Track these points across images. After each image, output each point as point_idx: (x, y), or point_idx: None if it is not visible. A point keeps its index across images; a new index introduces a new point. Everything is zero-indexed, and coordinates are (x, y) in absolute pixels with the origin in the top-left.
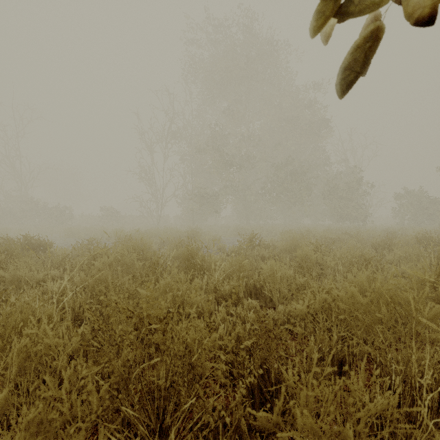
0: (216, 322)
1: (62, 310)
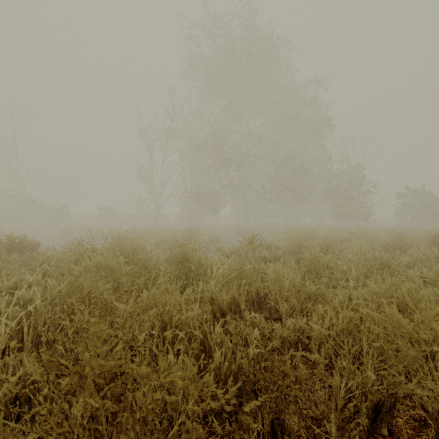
0: (212, 345)
1: (21, 329)
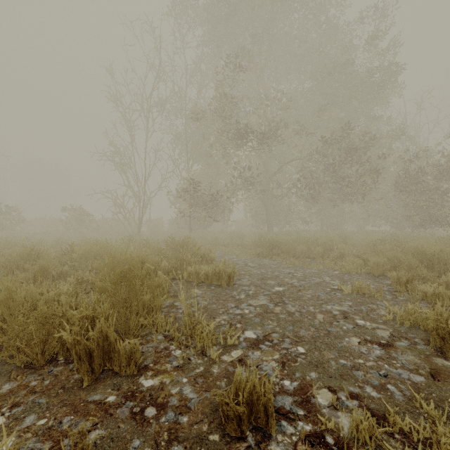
0: None
1: None
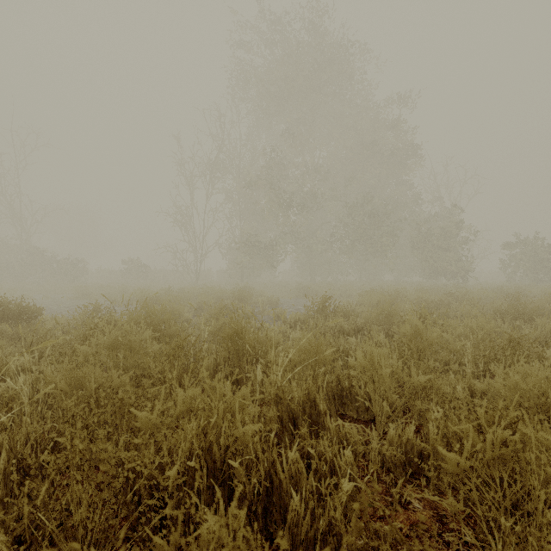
0: (283, 479)
1: None
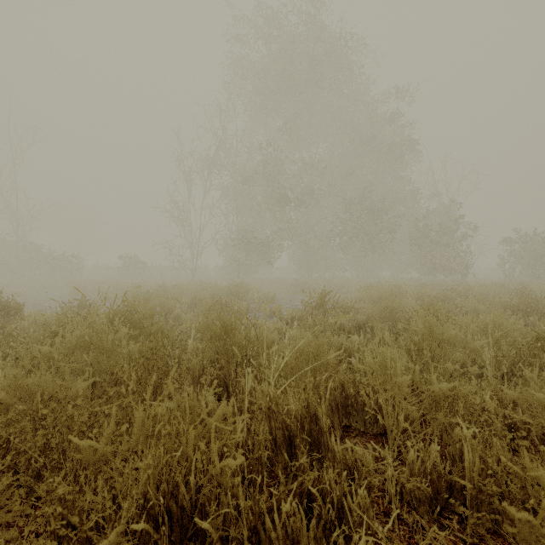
0: (275, 539)
1: None
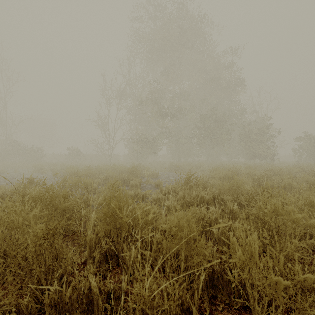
0: None
1: None
